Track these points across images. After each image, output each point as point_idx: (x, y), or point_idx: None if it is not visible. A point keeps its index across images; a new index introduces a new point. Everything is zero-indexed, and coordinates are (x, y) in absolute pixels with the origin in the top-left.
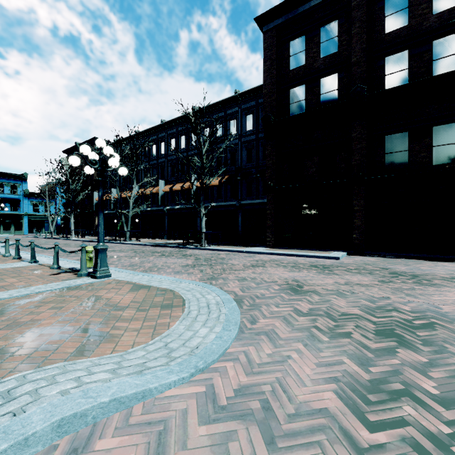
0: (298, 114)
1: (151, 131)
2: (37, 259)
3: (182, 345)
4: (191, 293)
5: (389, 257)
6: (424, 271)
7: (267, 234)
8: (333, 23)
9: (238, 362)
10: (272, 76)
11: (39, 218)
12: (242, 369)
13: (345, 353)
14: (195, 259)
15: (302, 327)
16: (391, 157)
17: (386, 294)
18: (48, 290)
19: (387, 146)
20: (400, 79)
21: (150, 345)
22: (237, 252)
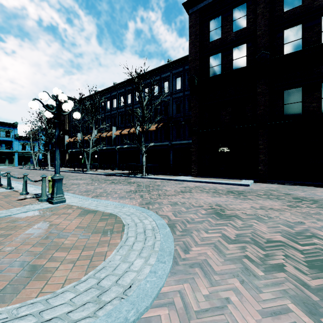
0: (216, 75)
1: (106, 90)
2: (13, 186)
3: (115, 282)
4: (131, 217)
5: (287, 184)
6: (320, 197)
7: (192, 167)
8: (242, 5)
9: (173, 308)
10: (196, 47)
11: (26, 155)
12: (178, 320)
13: (287, 294)
14: (137, 186)
15: (234, 257)
16: (288, 107)
17: (299, 219)
18: (7, 215)
19: (285, 99)
20: (295, 47)
21: (82, 282)
22: (170, 180)
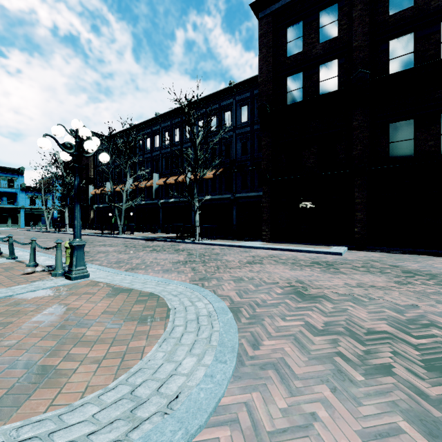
0: (296, 103)
1: (146, 124)
2: (18, 255)
3: (155, 391)
4: (178, 299)
5: (394, 253)
6: (440, 270)
7: (263, 228)
8: (332, 6)
9: (238, 427)
10: (268, 64)
11: (36, 212)
12: None
13: (397, 408)
14: (187, 255)
15: (321, 354)
16: (395, 146)
17: (411, 301)
18: (8, 295)
19: (390, 135)
20: (405, 64)
21: (109, 391)
22: (232, 247)
